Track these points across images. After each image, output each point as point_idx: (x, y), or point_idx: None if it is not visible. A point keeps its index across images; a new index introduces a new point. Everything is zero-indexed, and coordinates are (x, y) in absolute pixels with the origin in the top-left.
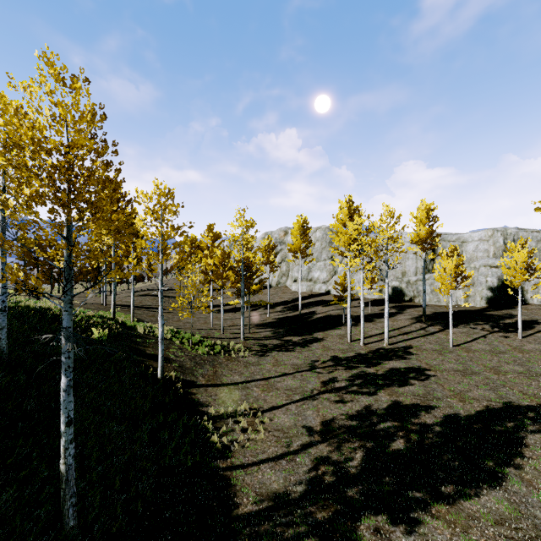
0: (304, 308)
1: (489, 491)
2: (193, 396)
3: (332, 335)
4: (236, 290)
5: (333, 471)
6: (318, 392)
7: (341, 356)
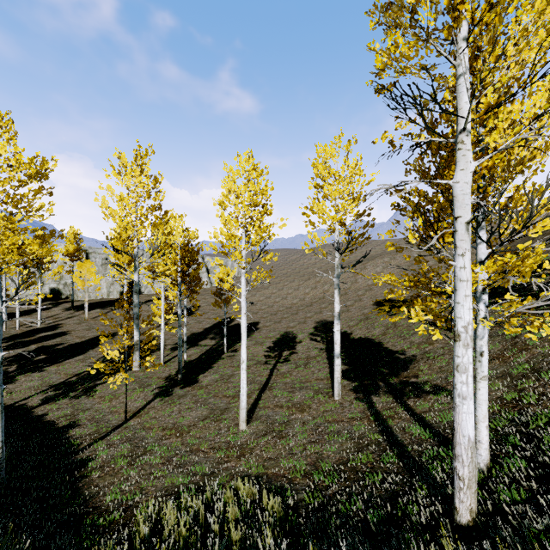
0: None
1: (78, 356)
2: None
3: None
4: None
5: None
6: None
7: None
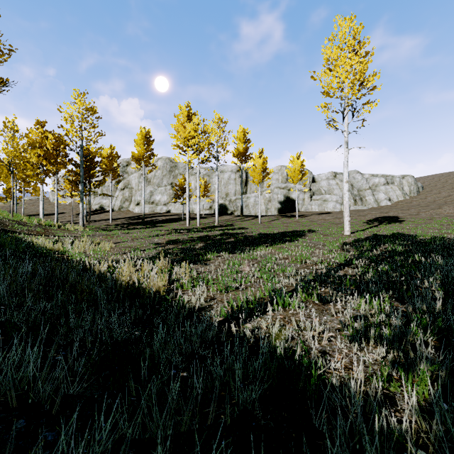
0: (147, 218)
1: (290, 243)
2: (15, 236)
3: (173, 224)
4: (74, 183)
5: (180, 249)
6: (163, 234)
7: (181, 228)
